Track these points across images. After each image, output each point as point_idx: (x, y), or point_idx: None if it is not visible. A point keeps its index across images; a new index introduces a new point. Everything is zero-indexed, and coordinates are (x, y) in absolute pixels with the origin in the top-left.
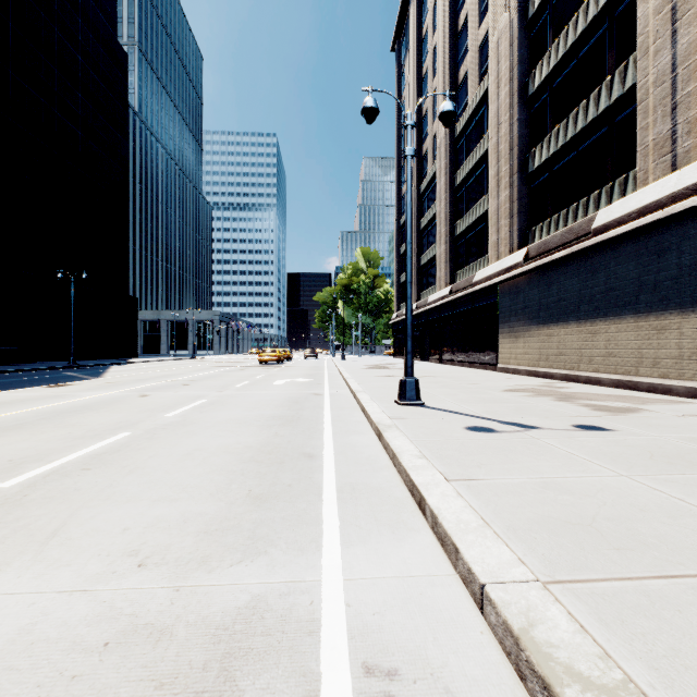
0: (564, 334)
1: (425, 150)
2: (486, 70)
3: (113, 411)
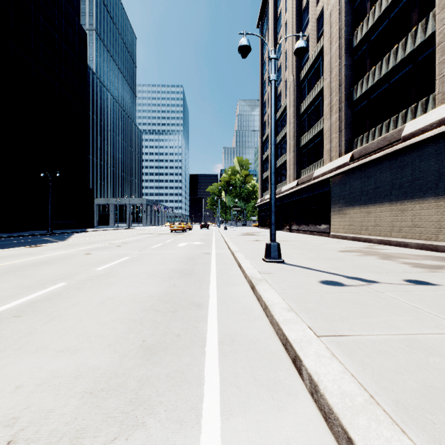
0: (380, 212)
1: (279, 91)
2: (321, 34)
3: (62, 265)
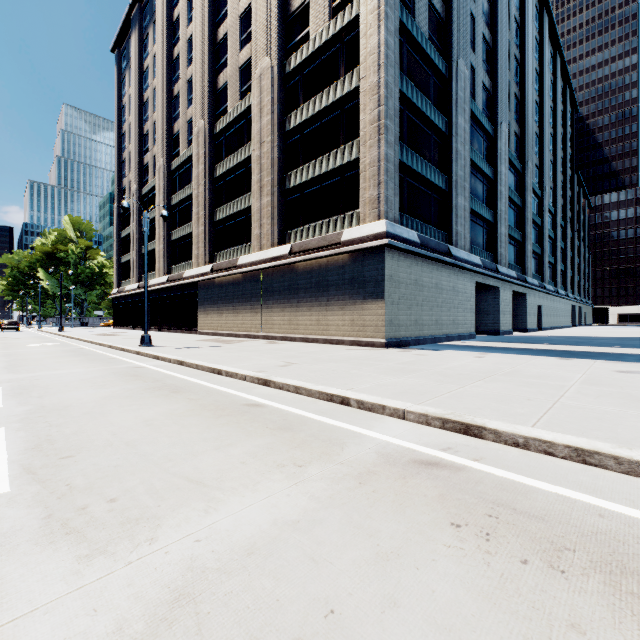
0: (228, 313)
1: (146, 162)
2: (192, 140)
3: None
